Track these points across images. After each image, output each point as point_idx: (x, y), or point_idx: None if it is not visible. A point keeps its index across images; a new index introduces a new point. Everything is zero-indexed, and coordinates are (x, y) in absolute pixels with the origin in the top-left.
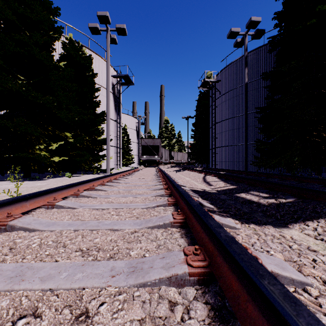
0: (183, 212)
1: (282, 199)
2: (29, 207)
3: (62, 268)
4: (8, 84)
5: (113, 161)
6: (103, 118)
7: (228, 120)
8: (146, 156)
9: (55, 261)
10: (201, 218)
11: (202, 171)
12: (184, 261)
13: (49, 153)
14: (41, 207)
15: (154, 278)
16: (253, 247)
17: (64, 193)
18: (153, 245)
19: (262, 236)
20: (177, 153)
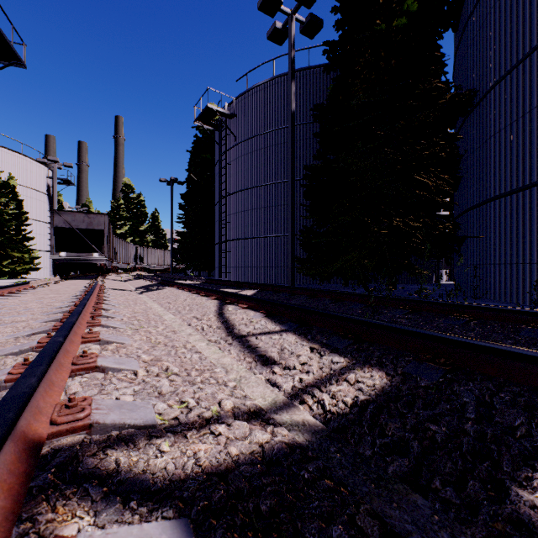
0: None
1: None
2: None
3: None
4: None
5: None
6: None
7: (250, 190)
8: (68, 254)
9: None
10: None
11: (210, 292)
12: None
13: None
14: None
15: None
16: None
17: None
18: None
19: None
20: (151, 251)
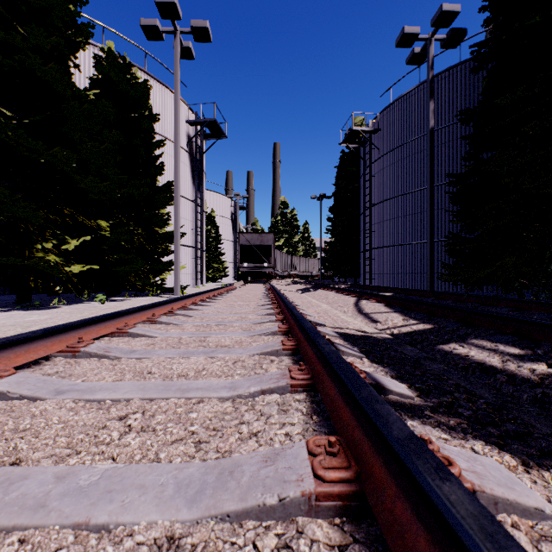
0: (340, 431)
1: None
2: None
3: None
4: None
5: (189, 273)
6: (170, 195)
7: (394, 200)
8: (248, 264)
9: None
10: None
11: (351, 292)
12: None
13: (64, 258)
14: None
15: None
16: None
17: (36, 350)
18: None
19: None
20: (302, 259)
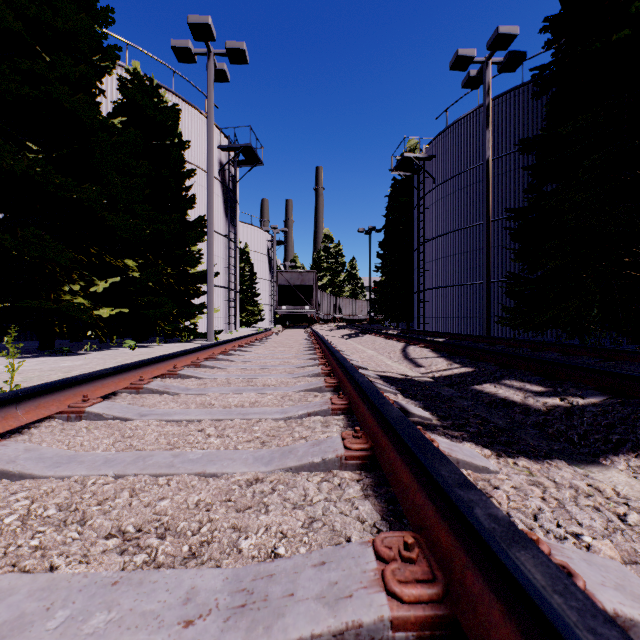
0: (365, 430)
1: (576, 398)
2: (24, 419)
3: (59, 593)
4: (6, 159)
5: (221, 317)
6: (201, 230)
7: (450, 235)
8: (287, 307)
9: (48, 569)
10: (414, 456)
11: (400, 337)
12: (377, 578)
13: (91, 300)
14: (53, 417)
15: (297, 635)
16: (539, 523)
17: (109, 386)
18: (296, 519)
19: (551, 489)
20: (349, 301)
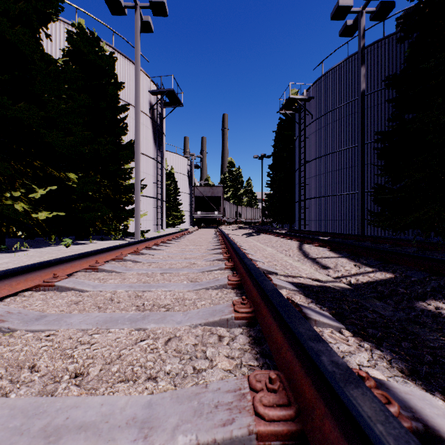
0: None
1: None
2: None
3: None
4: None
5: (151, 220)
6: (133, 152)
7: (325, 157)
8: (201, 212)
9: None
10: None
11: (292, 236)
12: None
13: (32, 205)
14: None
15: None
16: None
17: None
18: None
19: None
20: (246, 209)
